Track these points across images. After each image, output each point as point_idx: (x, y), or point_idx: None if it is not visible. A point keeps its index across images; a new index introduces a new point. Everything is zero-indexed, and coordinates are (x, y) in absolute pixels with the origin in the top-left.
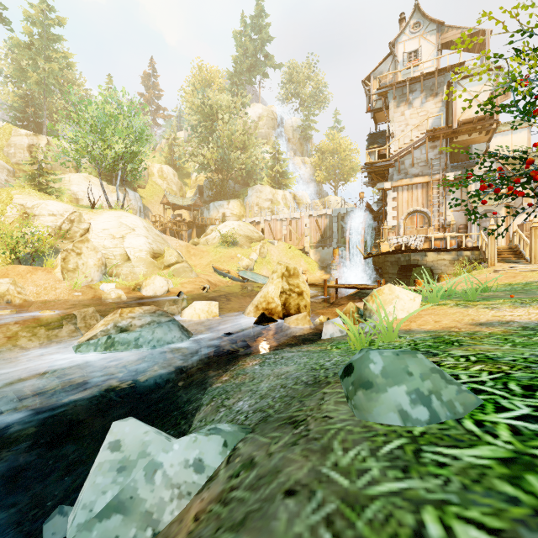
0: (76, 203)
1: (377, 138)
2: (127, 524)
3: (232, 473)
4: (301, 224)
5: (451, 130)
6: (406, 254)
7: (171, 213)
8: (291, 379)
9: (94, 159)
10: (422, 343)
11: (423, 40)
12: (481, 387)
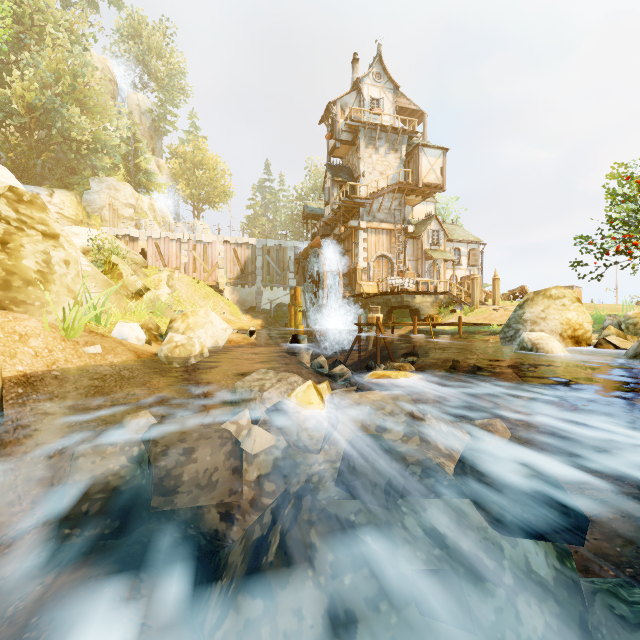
0: None
1: (339, 171)
2: None
3: None
4: (212, 252)
5: (415, 188)
6: (398, 295)
7: None
8: None
9: None
10: None
11: (383, 93)
12: None
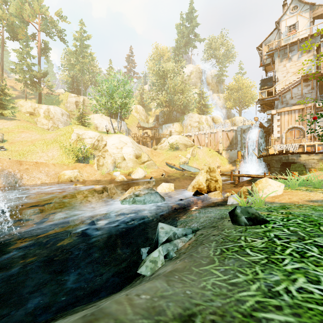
0: (96, 129)
1: (267, 82)
2: (171, 245)
3: (196, 237)
4: (217, 136)
5: (320, 74)
6: (286, 155)
7: (141, 132)
8: (212, 217)
9: (108, 109)
10: (273, 208)
11: (299, 17)
12: (275, 219)
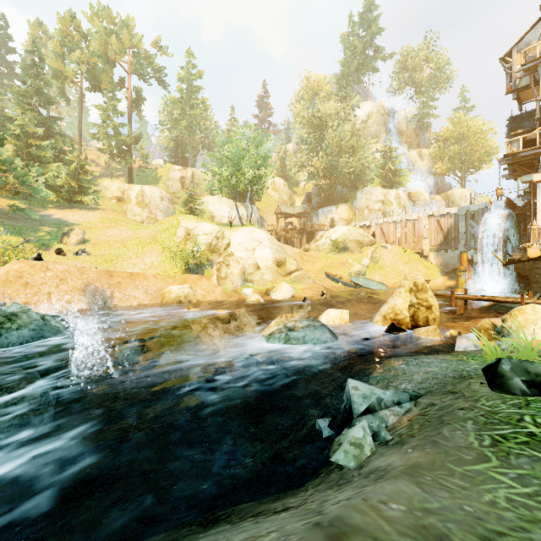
0: (212, 219)
1: (522, 121)
2: (375, 419)
3: (422, 408)
4: (418, 226)
5: None
6: None
7: (283, 221)
8: (439, 375)
9: (232, 186)
10: None
11: None
12: None
